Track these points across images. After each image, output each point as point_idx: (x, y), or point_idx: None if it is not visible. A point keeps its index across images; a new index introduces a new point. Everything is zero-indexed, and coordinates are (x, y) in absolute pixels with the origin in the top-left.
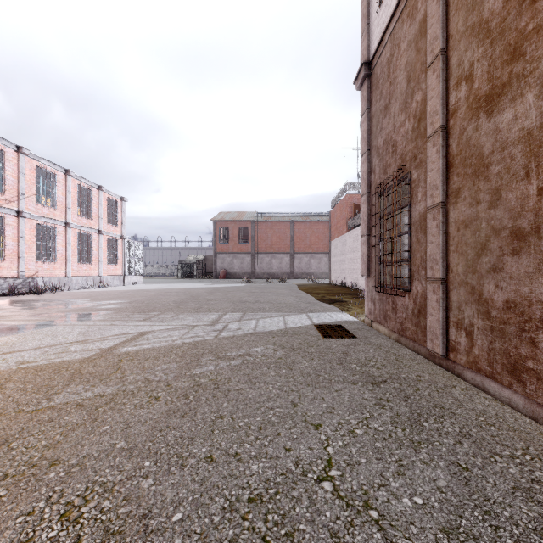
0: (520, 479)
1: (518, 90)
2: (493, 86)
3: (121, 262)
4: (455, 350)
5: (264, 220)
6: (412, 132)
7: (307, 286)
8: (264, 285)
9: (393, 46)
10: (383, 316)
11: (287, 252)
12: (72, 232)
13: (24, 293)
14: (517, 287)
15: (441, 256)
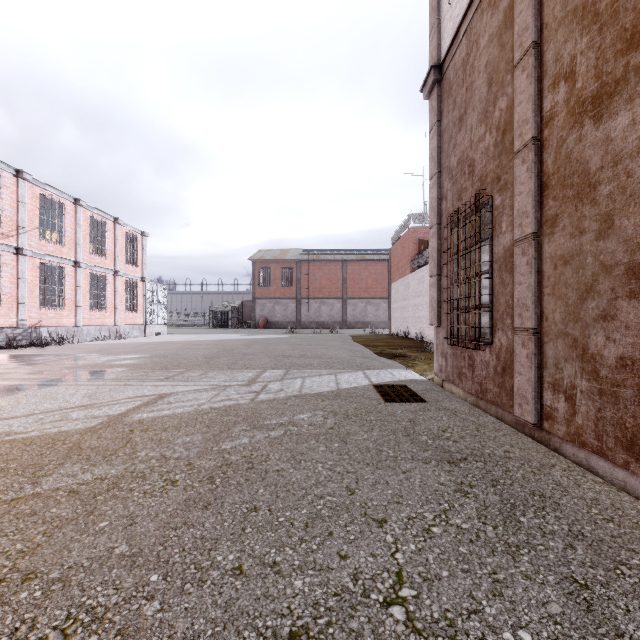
0: None
1: (637, 87)
2: (602, 85)
3: (142, 309)
4: (550, 418)
5: (311, 259)
6: (495, 148)
7: (363, 337)
8: (311, 336)
9: (469, 43)
10: (458, 375)
11: (338, 297)
12: (83, 272)
13: (24, 346)
14: (636, 339)
15: (533, 301)
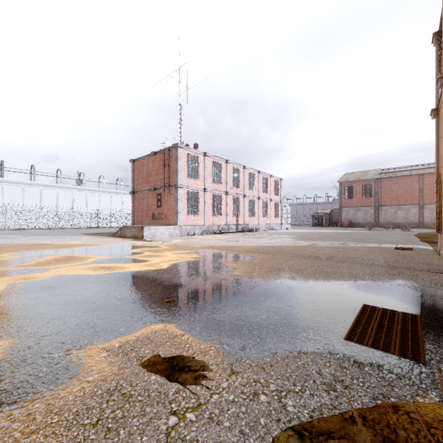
0: (410, 262)
1: None
2: None
3: (280, 216)
4: None
5: (388, 176)
6: None
7: (427, 234)
8: (382, 232)
9: (441, 110)
10: (440, 245)
11: (414, 203)
12: (260, 201)
13: (246, 231)
14: None
15: None
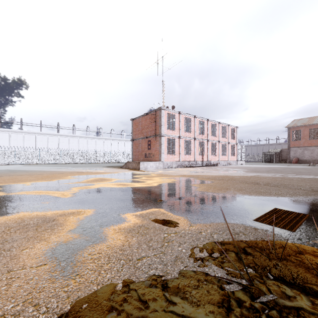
0: None
1: None
2: None
3: (236, 155)
4: None
5: None
6: None
7: None
8: None
9: None
10: None
11: None
12: (220, 144)
13: (209, 166)
14: None
15: None
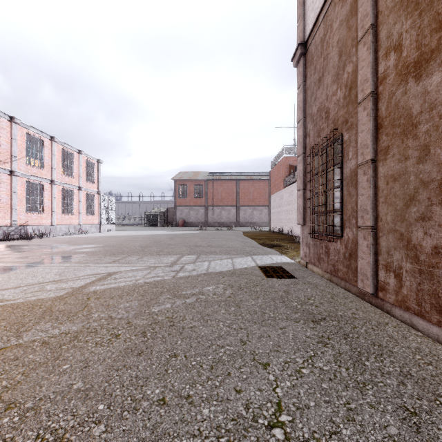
0: None
1: None
2: (421, 53)
3: (98, 213)
4: (384, 290)
5: (215, 178)
6: (344, 100)
7: (251, 233)
8: (215, 232)
9: (326, 26)
10: (317, 259)
11: (234, 205)
12: (56, 188)
13: (16, 239)
14: None
15: (371, 207)
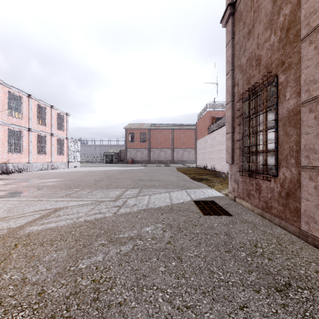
0: None
1: None
2: None
3: (66, 153)
4: None
5: (155, 128)
6: (279, 43)
7: (182, 168)
8: (155, 168)
9: None
10: (247, 194)
11: (169, 147)
12: (33, 134)
13: None
14: None
15: None
